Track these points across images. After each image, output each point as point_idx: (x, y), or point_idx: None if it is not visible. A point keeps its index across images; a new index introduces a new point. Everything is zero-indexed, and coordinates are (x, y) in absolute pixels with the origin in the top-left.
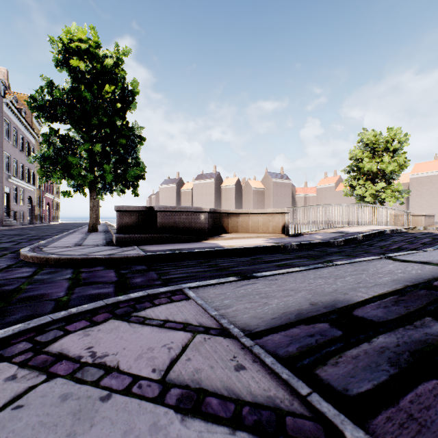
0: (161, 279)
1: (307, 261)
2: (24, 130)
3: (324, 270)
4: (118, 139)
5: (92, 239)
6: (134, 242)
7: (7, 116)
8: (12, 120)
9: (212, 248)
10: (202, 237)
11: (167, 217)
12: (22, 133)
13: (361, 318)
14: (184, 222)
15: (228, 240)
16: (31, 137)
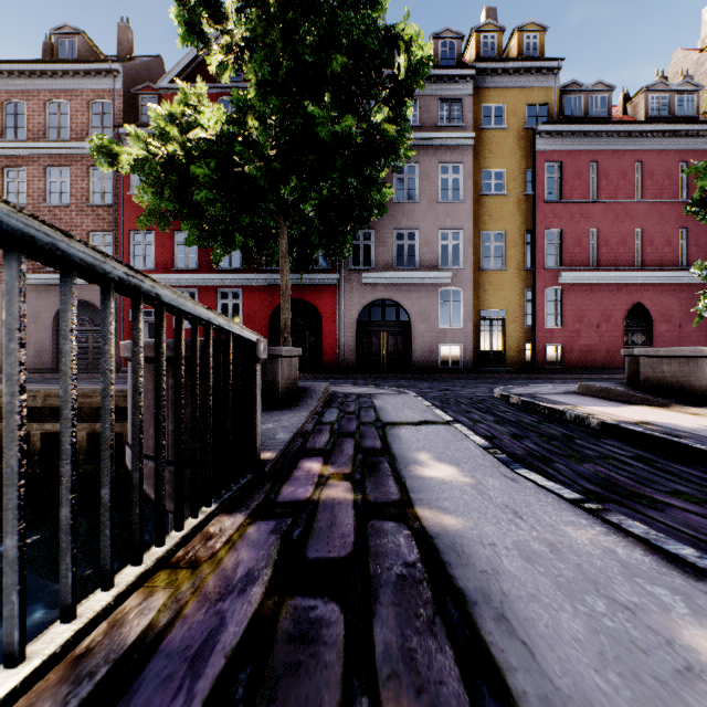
0: (445, 398)
1: (481, 418)
2: None
3: (419, 405)
4: None
5: None
6: (587, 392)
7: None
8: None
9: (552, 402)
10: (662, 402)
11: (651, 366)
12: None
13: (364, 398)
14: (675, 374)
15: (678, 413)
16: None
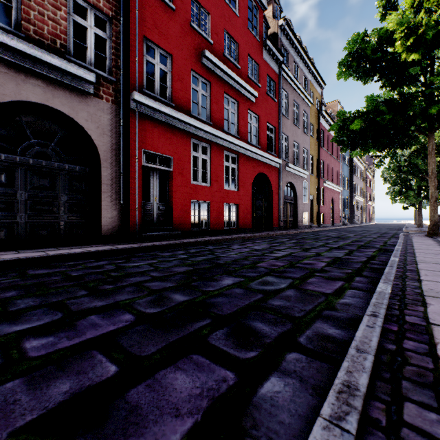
0: None
1: None
2: (359, 164)
3: None
4: (437, 174)
5: (424, 229)
6: None
7: (354, 161)
8: (355, 162)
9: None
10: None
11: None
12: (358, 167)
13: None
14: None
15: None
16: (361, 166)
